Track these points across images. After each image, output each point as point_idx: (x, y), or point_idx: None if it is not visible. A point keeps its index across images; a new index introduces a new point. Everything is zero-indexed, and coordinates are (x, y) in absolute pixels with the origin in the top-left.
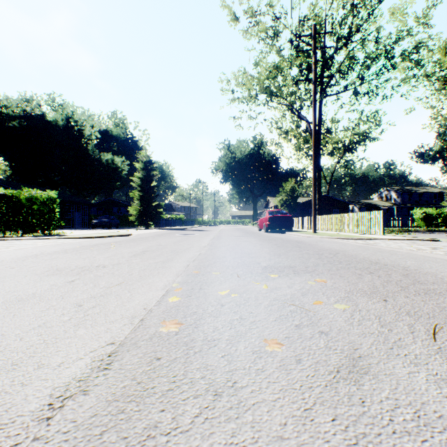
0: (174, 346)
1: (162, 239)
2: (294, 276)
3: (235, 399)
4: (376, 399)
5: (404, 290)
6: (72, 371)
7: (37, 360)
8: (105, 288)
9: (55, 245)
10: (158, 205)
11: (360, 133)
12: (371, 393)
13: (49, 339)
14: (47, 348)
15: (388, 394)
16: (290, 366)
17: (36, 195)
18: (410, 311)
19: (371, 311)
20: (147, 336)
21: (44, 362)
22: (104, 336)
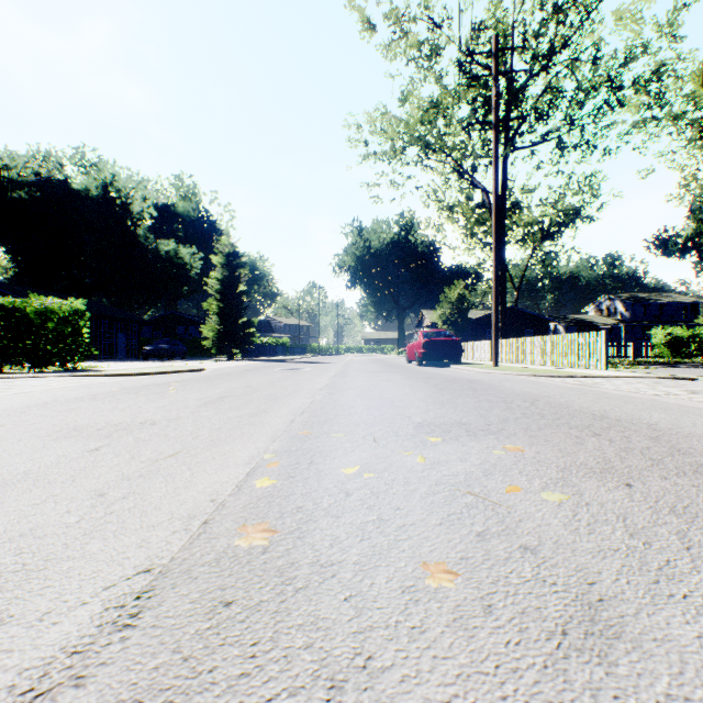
0: (258, 577)
1: (253, 376)
2: (468, 440)
3: (370, 698)
4: (646, 698)
5: (657, 465)
6: (62, 633)
7: (2, 606)
8: (149, 462)
9: (79, 387)
10: (247, 323)
11: (566, 209)
12: (636, 684)
13: (33, 563)
14: (25, 582)
15: (669, 686)
16: (472, 620)
17: (52, 306)
18: (676, 506)
19: (608, 506)
20: (210, 557)
21: (13, 612)
22: (134, 555)
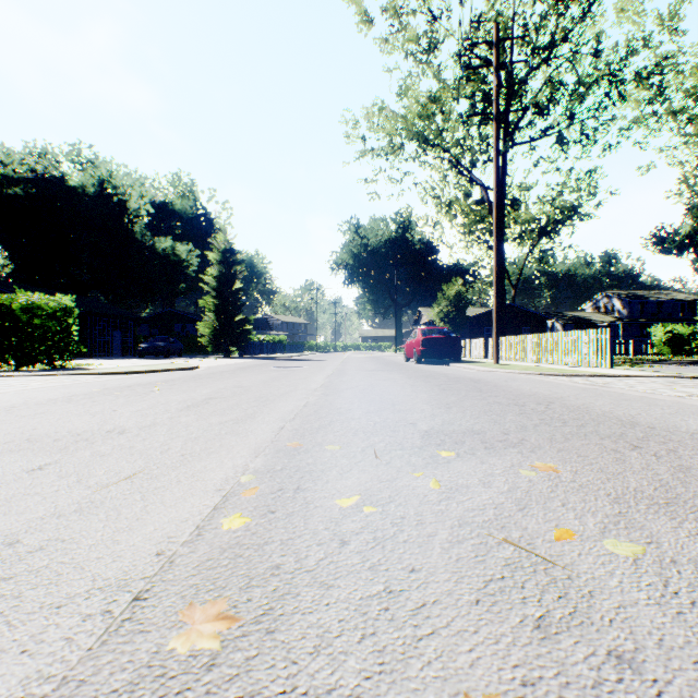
0: None
1: (246, 375)
2: (487, 454)
3: None
4: None
5: None
6: None
7: None
8: (95, 488)
9: (59, 387)
10: (244, 320)
11: (564, 207)
12: None
13: None
14: None
15: None
16: None
17: (39, 302)
18: None
19: None
20: (123, 678)
21: None
22: (2, 674)
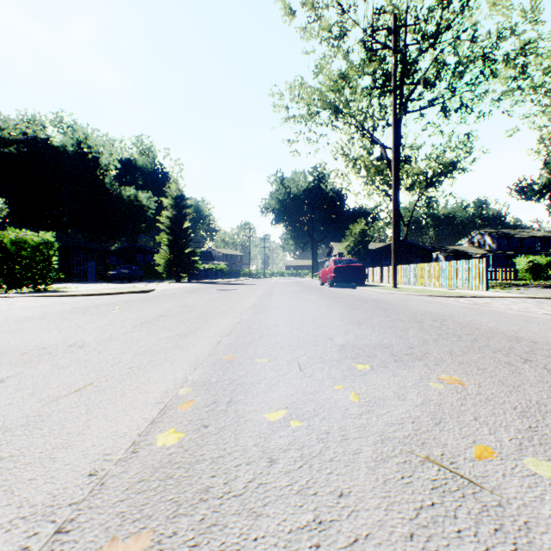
0: None
1: (192, 296)
2: (397, 367)
3: None
4: None
5: None
6: None
7: None
8: (45, 401)
9: (37, 306)
10: (192, 252)
11: (446, 163)
12: None
13: None
14: None
15: None
16: None
17: (26, 237)
18: None
19: None
20: None
21: None
22: None
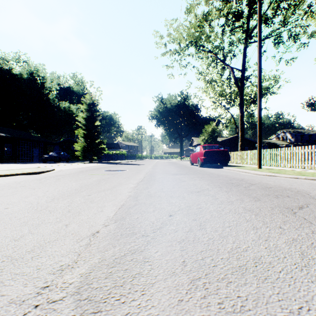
0: None
1: (63, 182)
2: None
3: None
4: None
5: None
6: None
7: None
8: None
9: None
10: (100, 142)
11: (263, 88)
12: None
13: None
14: None
15: None
16: None
17: None
18: None
19: None
20: None
21: None
22: None
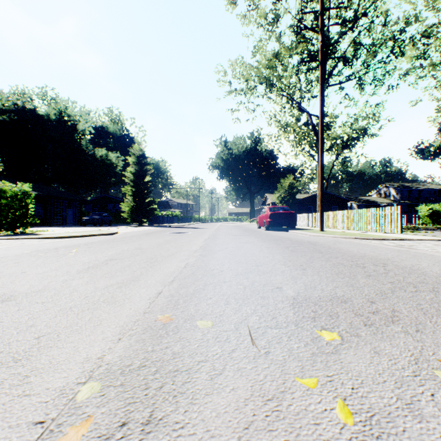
0: None
1: (147, 239)
2: (374, 336)
3: None
4: None
5: None
6: None
7: None
8: None
9: (2, 249)
10: (151, 201)
11: (358, 129)
12: None
13: None
14: None
15: None
16: None
17: (5, 188)
18: None
19: None
20: None
21: None
22: None
